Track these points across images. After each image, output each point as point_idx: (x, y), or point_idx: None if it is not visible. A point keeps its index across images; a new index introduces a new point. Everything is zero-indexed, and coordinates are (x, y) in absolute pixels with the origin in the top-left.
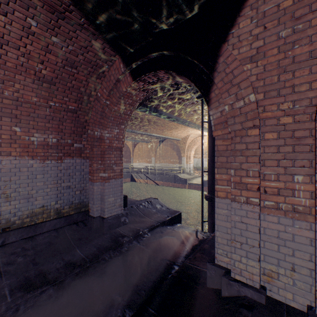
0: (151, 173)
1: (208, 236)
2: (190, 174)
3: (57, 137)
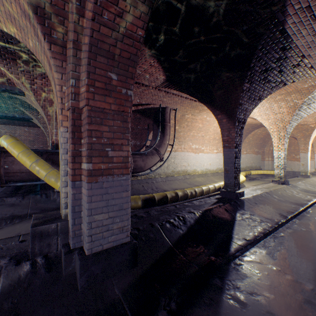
0: None
1: None
2: None
3: None
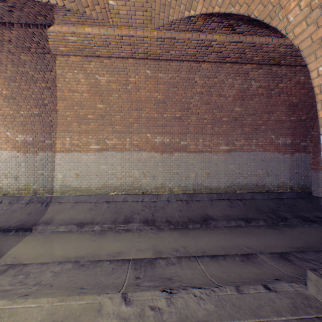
0: None
1: None
2: None
3: (291, 139)
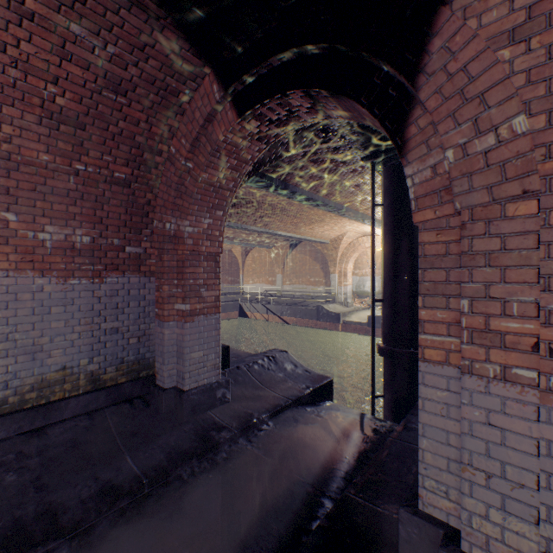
0: (275, 302)
1: (388, 430)
2: (346, 305)
3: (92, 233)
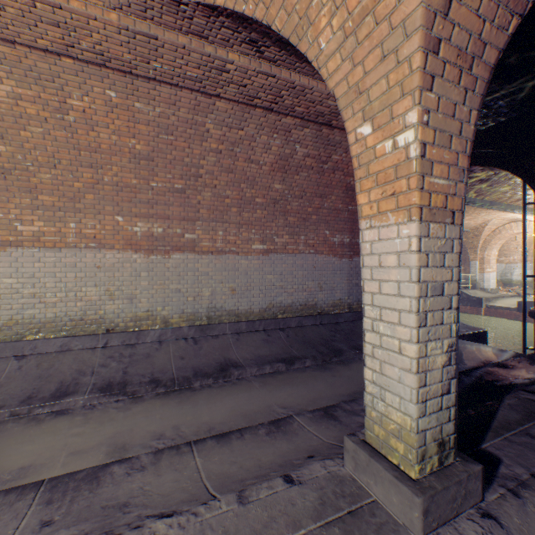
0: None
1: None
2: (488, 291)
3: (349, 237)
